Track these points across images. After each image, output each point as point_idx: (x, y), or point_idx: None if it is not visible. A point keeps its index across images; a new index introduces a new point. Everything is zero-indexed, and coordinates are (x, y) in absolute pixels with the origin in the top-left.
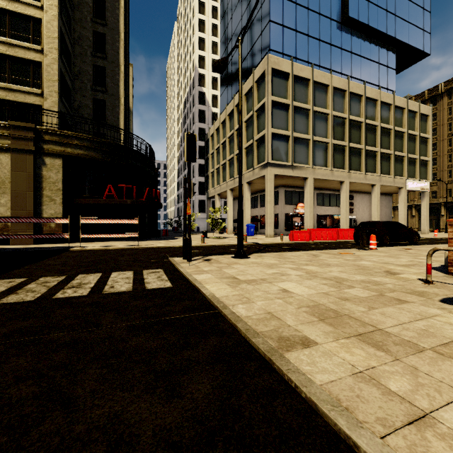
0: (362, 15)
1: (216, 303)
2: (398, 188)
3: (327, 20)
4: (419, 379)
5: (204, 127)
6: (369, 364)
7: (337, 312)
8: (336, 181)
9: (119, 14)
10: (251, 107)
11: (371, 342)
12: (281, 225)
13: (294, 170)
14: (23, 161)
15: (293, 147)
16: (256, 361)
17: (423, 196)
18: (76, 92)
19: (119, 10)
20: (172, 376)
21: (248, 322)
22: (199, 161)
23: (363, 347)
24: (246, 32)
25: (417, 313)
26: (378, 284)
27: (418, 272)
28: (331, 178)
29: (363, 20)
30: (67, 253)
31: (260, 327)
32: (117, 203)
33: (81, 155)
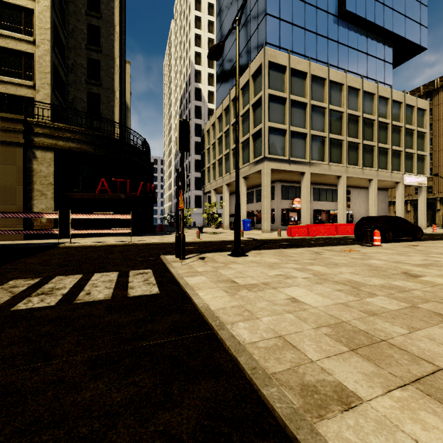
0: (359, 9)
1: (210, 319)
2: (396, 183)
3: (324, 14)
4: None
5: (200, 122)
6: None
7: (369, 336)
8: (333, 176)
9: (114, 7)
10: (247, 101)
11: None
12: (277, 220)
13: (291, 165)
14: (12, 154)
15: (290, 141)
16: (272, 437)
17: (420, 191)
18: (70, 85)
19: (114, 3)
20: None
21: (253, 354)
22: (196, 157)
23: (434, 408)
24: (242, 26)
25: None
26: (403, 290)
27: (442, 274)
28: (328, 173)
29: (360, 14)
30: (54, 250)
31: (271, 364)
32: (110, 198)
33: (73, 148)
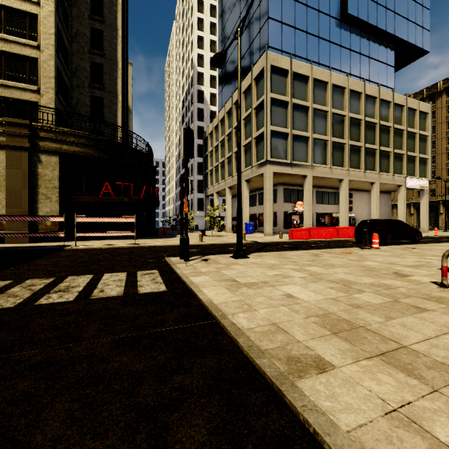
0: (361, 12)
1: (214, 311)
2: (398, 186)
3: (326, 17)
4: None
5: (202, 125)
6: (402, 398)
7: (351, 323)
8: (335, 179)
9: (117, 11)
10: (250, 104)
11: (399, 365)
12: (280, 223)
13: (293, 168)
14: (18, 158)
15: (292, 145)
16: (262, 391)
17: (422, 194)
18: (74, 89)
19: (117, 7)
20: (158, 414)
21: (250, 336)
22: (198, 159)
23: (390, 371)
24: (245, 29)
25: (442, 324)
26: (389, 287)
27: (429, 274)
28: (330, 176)
29: (362, 17)
30: (61, 252)
31: (264, 343)
32: (114, 201)
33: (78, 152)
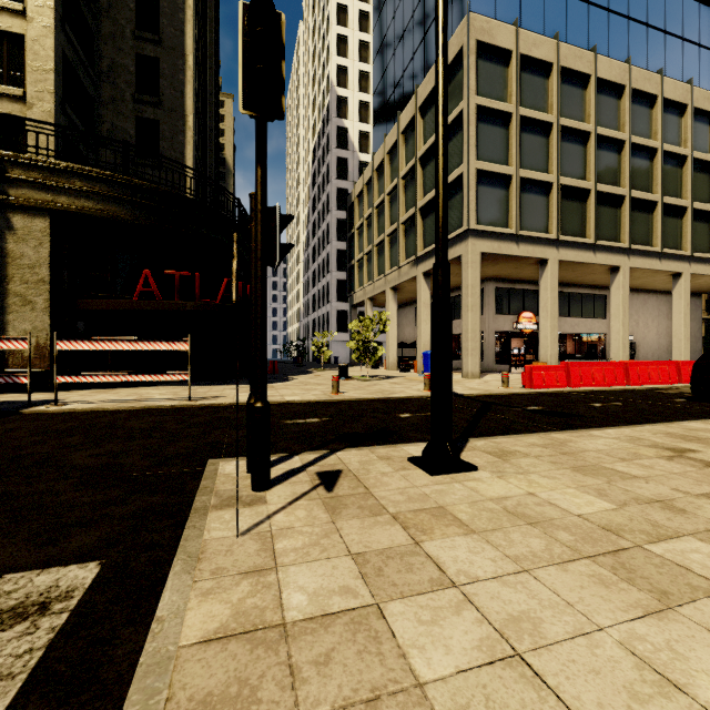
0: None
1: None
2: None
3: None
4: None
5: (346, 186)
6: None
7: None
8: (603, 267)
9: None
10: (433, 128)
11: None
12: (489, 353)
13: (521, 245)
14: None
15: (519, 198)
16: None
17: None
18: (105, 106)
19: None
20: None
21: None
22: (338, 245)
23: None
24: None
25: None
26: None
27: None
28: (594, 261)
29: None
30: None
31: None
32: (160, 309)
33: (89, 210)
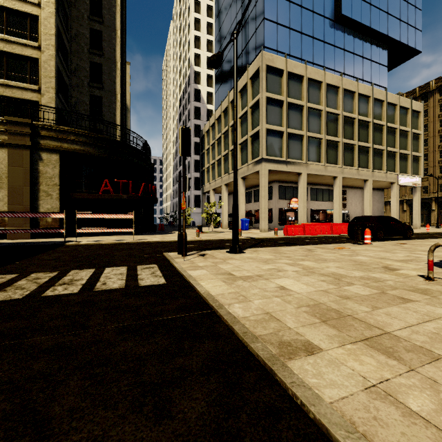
0: (354, 13)
1: (211, 302)
2: (390, 183)
3: (320, 18)
4: (441, 395)
5: (199, 123)
6: (382, 376)
7: (339, 312)
8: (329, 176)
9: (116, 12)
10: (246, 103)
11: (381, 349)
12: (275, 220)
13: (288, 166)
14: (19, 156)
15: (287, 143)
16: (256, 370)
17: (415, 191)
18: (73, 88)
19: (116, 8)
20: (162, 389)
21: (245, 324)
22: (195, 157)
23: (372, 354)
24: (241, 29)
25: (424, 313)
26: (378, 280)
27: (417, 268)
28: (324, 174)
29: (356, 18)
30: (62, 248)
31: (258, 330)
32: (113, 198)
33: (78, 150)
